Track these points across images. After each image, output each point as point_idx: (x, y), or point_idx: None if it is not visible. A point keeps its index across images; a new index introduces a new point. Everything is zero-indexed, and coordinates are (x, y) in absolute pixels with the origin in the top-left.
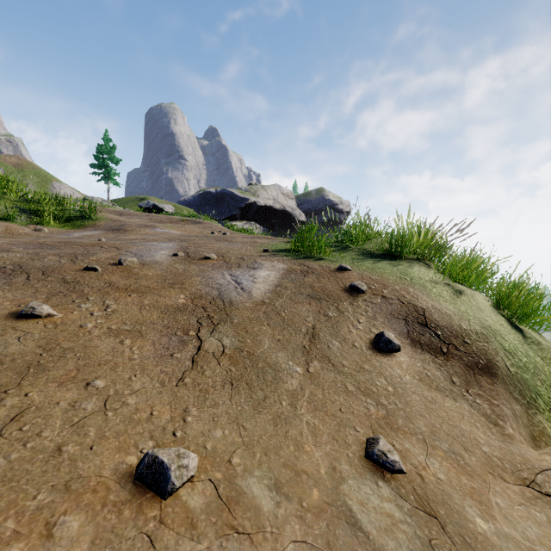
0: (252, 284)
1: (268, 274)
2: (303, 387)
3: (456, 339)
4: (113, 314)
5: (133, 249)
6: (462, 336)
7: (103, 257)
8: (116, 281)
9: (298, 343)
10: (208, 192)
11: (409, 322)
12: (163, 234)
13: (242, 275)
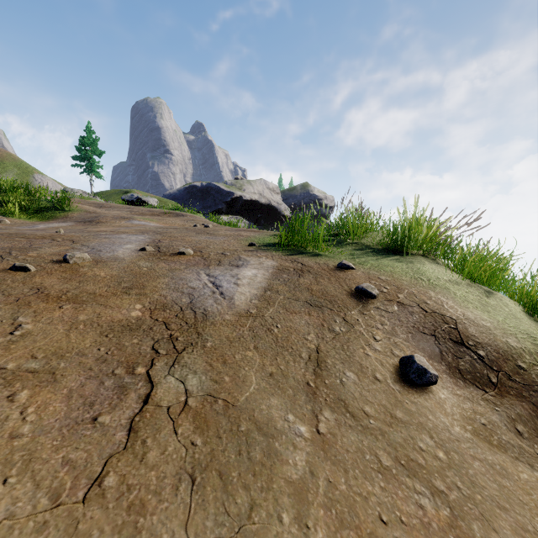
0: (235, 287)
1: (254, 273)
2: (314, 470)
3: (507, 364)
4: (20, 340)
5: (92, 242)
6: (513, 358)
7: (47, 253)
8: (50, 285)
9: (298, 377)
10: (194, 186)
11: (439, 338)
12: (138, 226)
13: (222, 276)
